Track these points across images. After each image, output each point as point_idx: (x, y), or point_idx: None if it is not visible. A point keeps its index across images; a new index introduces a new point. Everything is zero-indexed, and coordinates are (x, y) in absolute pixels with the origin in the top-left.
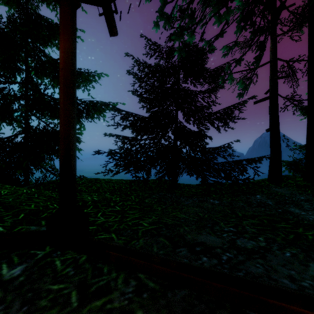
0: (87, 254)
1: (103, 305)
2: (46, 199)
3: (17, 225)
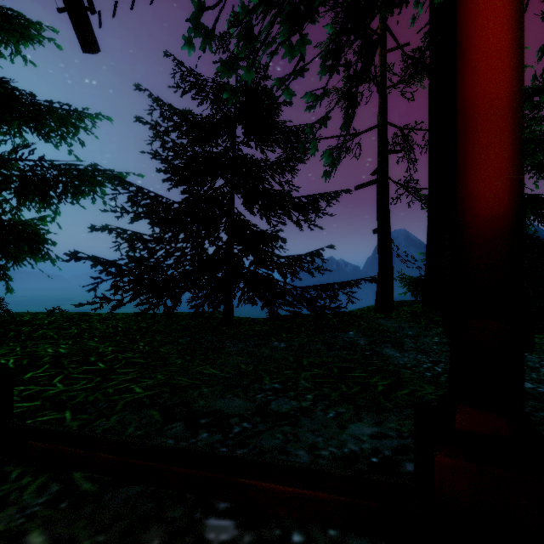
0: None
1: None
2: None
3: None
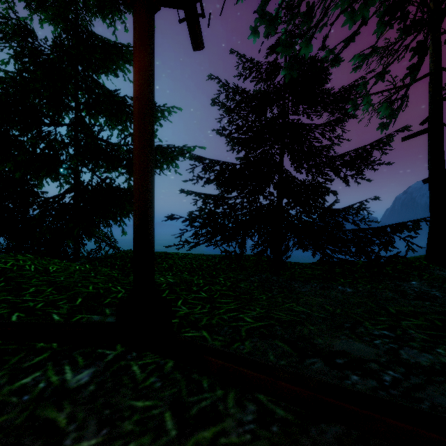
0: (173, 359)
1: (215, 438)
2: (106, 279)
3: (75, 313)
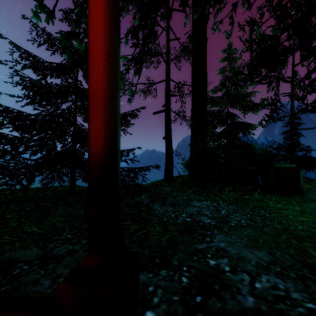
0: None
1: None
2: None
3: None
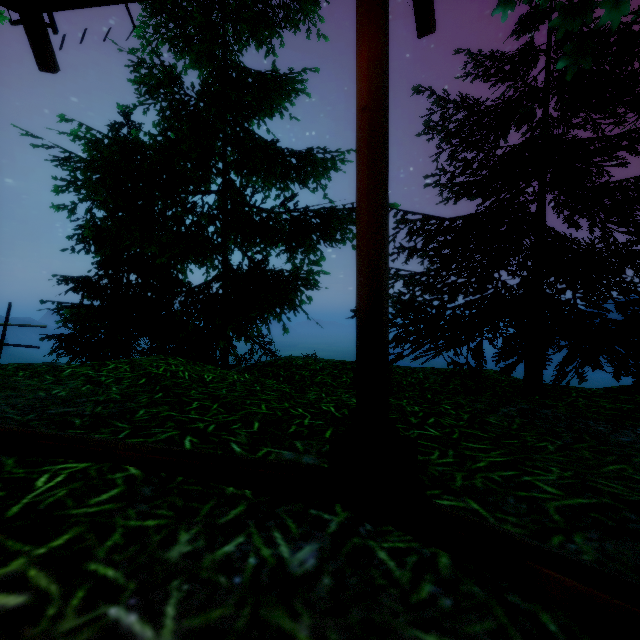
0: (447, 550)
1: None
2: (278, 396)
3: (258, 444)
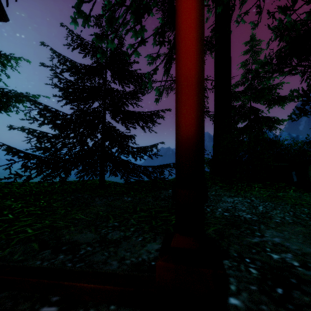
0: None
1: None
2: None
3: None
